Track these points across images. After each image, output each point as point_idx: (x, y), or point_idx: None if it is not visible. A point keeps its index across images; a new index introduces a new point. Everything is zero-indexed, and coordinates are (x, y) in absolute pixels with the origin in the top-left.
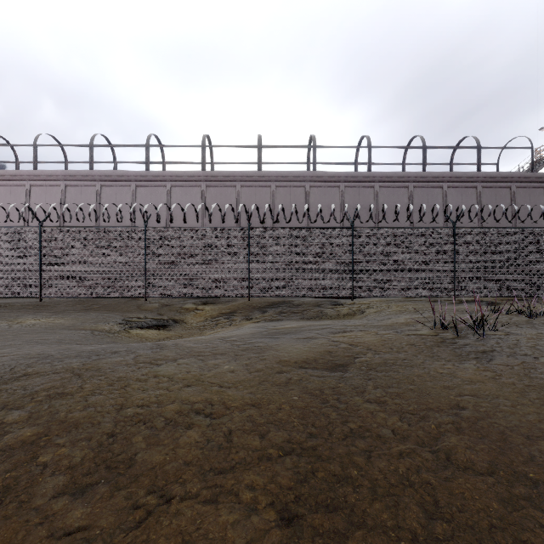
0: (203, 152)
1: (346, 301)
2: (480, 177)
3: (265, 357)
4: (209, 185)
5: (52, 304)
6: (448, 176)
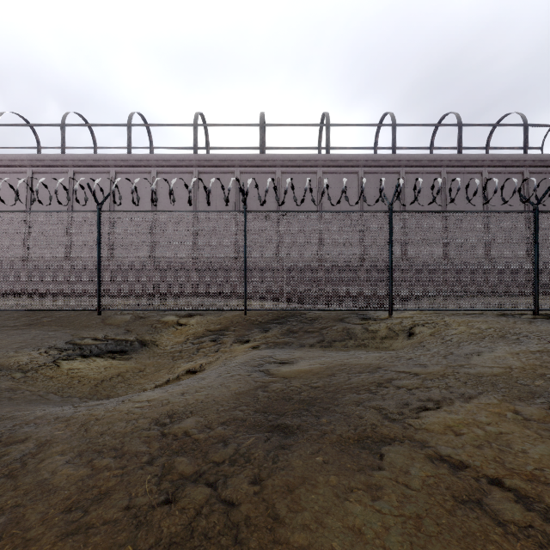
0: (195, 132)
1: (377, 314)
2: (528, 160)
3: None
4: (202, 171)
5: None
6: (489, 159)
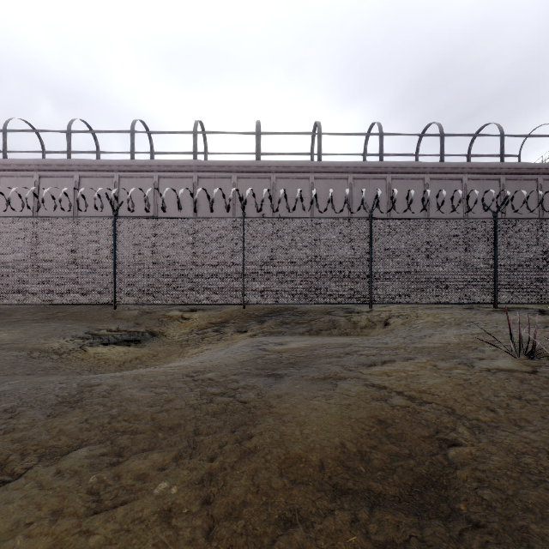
0: (195, 139)
1: (361, 308)
2: (504, 168)
3: (255, 442)
4: (202, 176)
5: (8, 312)
6: (468, 167)
